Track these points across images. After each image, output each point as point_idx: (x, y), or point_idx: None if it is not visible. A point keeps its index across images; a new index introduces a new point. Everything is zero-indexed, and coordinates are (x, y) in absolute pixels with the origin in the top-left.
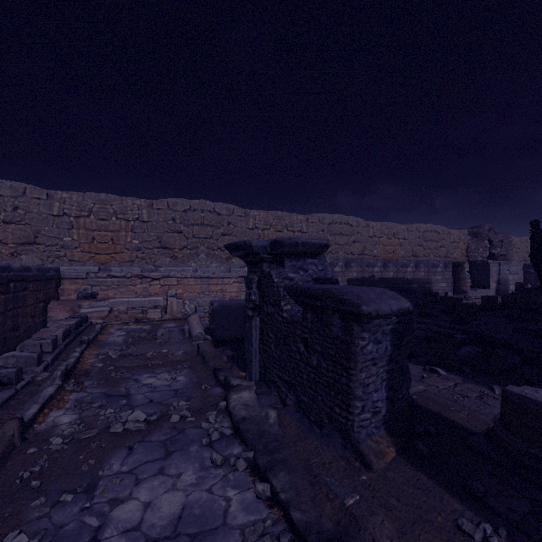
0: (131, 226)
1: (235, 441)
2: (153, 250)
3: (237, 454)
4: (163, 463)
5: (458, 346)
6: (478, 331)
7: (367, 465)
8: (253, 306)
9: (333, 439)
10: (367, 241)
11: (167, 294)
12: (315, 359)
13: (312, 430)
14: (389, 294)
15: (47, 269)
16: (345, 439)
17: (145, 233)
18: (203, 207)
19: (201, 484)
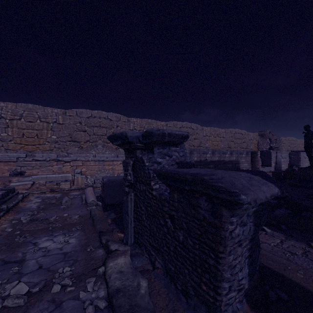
0: (51, 126)
1: None
2: (66, 142)
3: None
4: None
5: (273, 208)
6: (287, 198)
7: None
8: (129, 184)
9: (199, 311)
10: (202, 138)
11: (74, 172)
12: (181, 235)
13: (178, 298)
14: (255, 179)
15: None
16: None
17: (60, 131)
18: (100, 115)
19: None
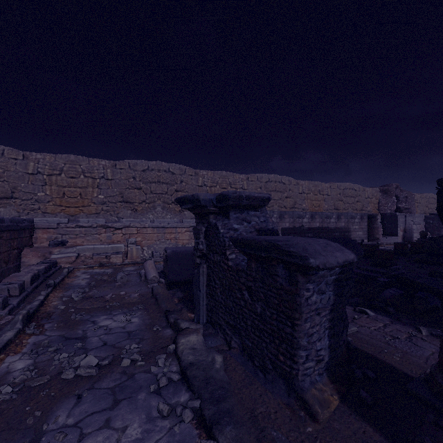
0: (97, 183)
1: (183, 387)
2: (116, 204)
3: (184, 402)
4: (109, 414)
5: (382, 288)
6: (400, 275)
7: (313, 415)
8: (201, 254)
9: (277, 385)
10: (297, 197)
11: (127, 241)
12: (259, 307)
13: (256, 375)
14: (333, 245)
15: (21, 220)
16: (289, 386)
17: (109, 189)
18: (159, 168)
19: (146, 440)
